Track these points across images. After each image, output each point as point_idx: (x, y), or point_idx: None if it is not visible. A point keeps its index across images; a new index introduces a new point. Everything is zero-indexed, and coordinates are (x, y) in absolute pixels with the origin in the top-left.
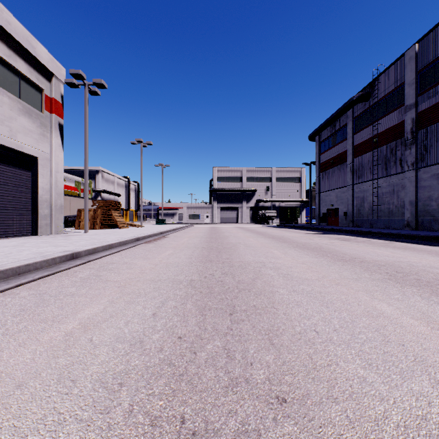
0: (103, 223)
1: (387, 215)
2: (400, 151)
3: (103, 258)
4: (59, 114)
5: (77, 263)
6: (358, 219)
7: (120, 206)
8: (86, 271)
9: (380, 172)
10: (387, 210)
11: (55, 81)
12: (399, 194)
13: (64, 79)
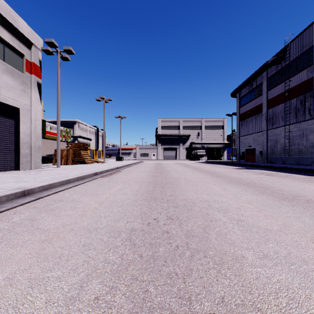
0: (74, 160)
1: (297, 154)
2: (309, 102)
3: (56, 193)
4: (37, 75)
5: (24, 201)
6: (272, 157)
7: (88, 147)
8: (26, 213)
9: (291, 119)
10: (297, 150)
11: (34, 49)
12: (308, 137)
13: (41, 48)
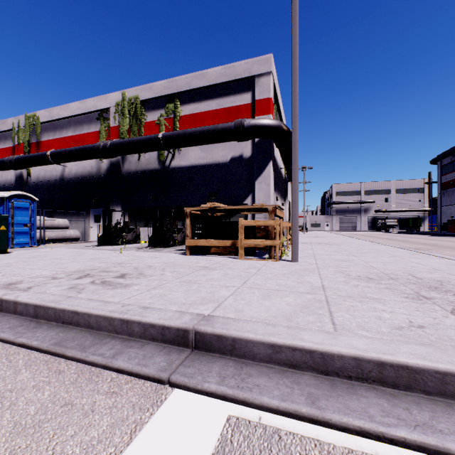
0: None
1: None
2: None
3: None
4: None
5: None
6: None
7: None
8: None
9: None
10: None
11: None
12: None
13: None
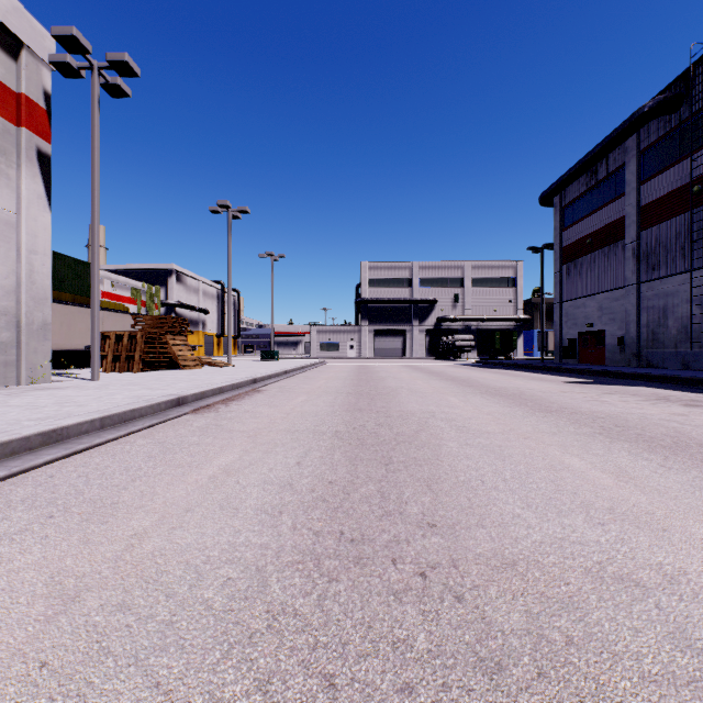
0: (152, 360)
1: None
2: None
3: None
4: (38, 130)
5: None
6: (652, 352)
7: (187, 326)
8: None
9: None
10: None
11: (27, 58)
12: None
13: (48, 56)
